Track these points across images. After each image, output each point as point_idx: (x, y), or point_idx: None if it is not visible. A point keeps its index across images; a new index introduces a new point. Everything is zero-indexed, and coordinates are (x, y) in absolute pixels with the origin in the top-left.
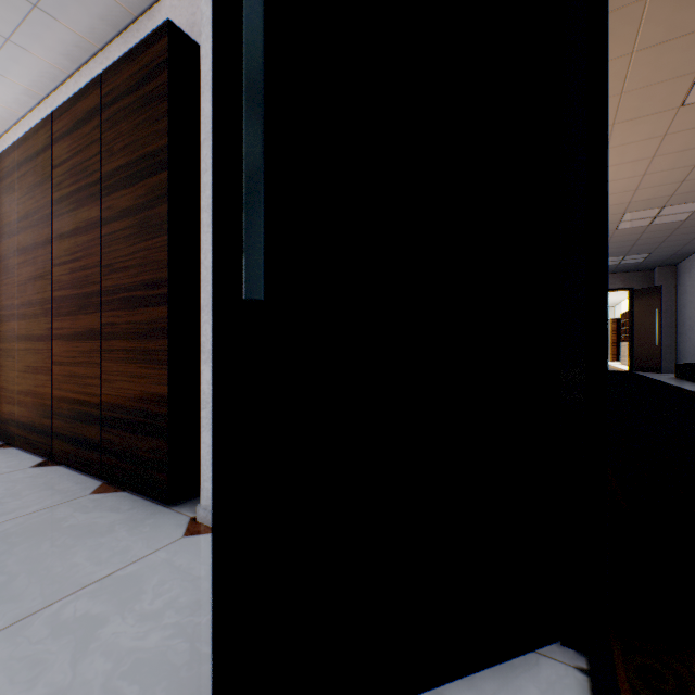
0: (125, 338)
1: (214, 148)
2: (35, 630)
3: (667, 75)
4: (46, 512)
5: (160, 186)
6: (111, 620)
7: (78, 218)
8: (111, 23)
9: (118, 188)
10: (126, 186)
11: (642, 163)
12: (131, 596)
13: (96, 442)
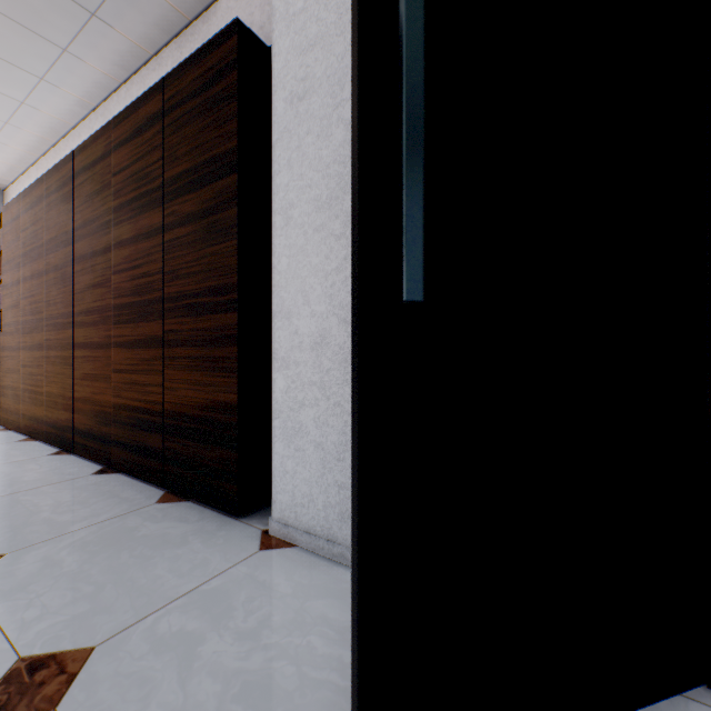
0: (189, 345)
1: (360, 137)
2: (134, 645)
3: None
4: (116, 520)
5: (227, 189)
6: (208, 637)
7: (139, 225)
8: (165, 28)
9: (182, 193)
10: (191, 191)
11: None
12: (223, 612)
13: (158, 450)
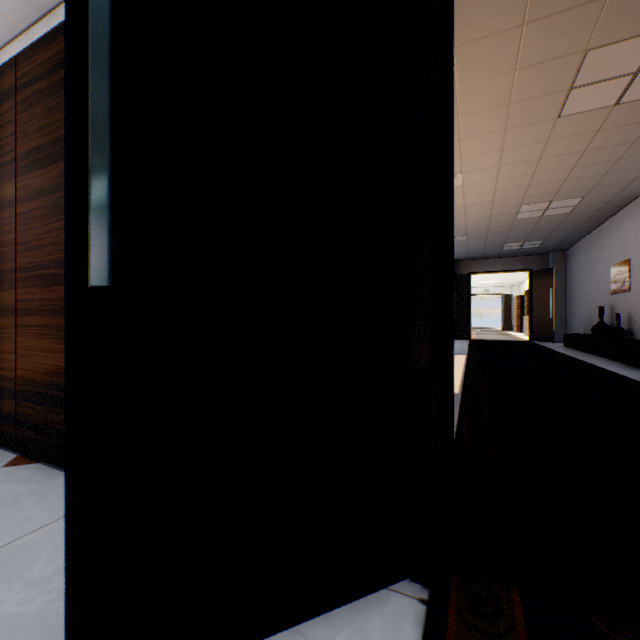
0: (39, 314)
1: (68, 145)
2: None
3: (544, 91)
4: None
5: None
6: None
7: None
8: (34, 5)
9: (33, 168)
10: (40, 167)
11: (531, 163)
12: (23, 564)
13: (11, 416)
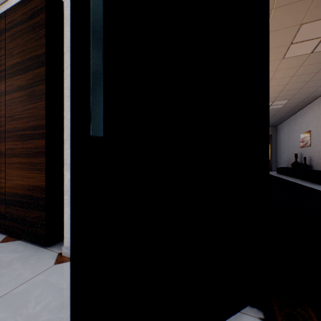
0: (20, 156)
1: (71, 44)
2: None
3: (278, 44)
4: None
5: (40, 74)
6: None
7: None
8: None
9: (16, 74)
10: (20, 73)
11: None
12: (21, 305)
13: (2, 214)
